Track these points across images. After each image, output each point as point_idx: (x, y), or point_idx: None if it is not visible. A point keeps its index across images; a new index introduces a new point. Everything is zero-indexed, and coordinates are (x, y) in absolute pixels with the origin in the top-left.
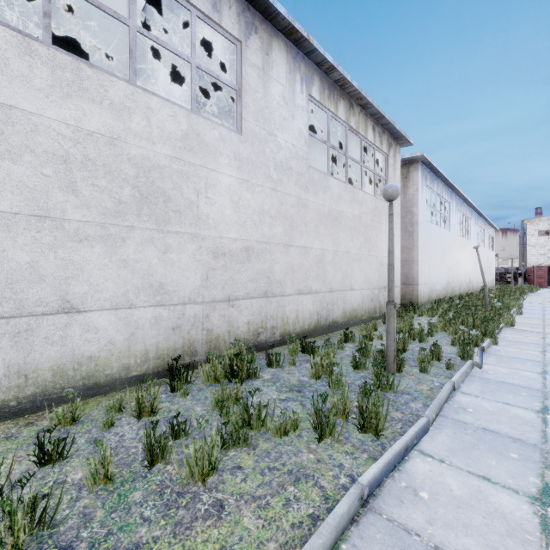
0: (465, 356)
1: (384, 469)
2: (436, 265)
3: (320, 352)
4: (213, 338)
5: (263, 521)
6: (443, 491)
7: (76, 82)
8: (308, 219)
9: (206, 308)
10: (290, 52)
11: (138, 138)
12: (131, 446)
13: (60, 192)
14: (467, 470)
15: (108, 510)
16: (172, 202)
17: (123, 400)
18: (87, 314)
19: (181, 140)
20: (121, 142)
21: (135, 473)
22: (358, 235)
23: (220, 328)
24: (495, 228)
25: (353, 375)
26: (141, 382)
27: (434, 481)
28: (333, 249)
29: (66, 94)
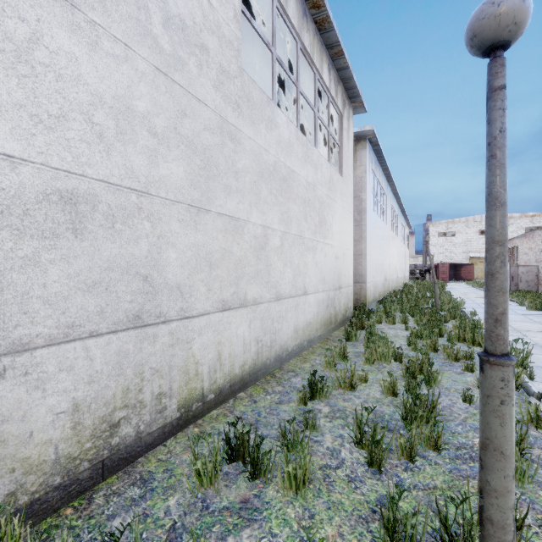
0: None
1: None
2: (379, 260)
3: (278, 479)
4: None
5: None
6: None
7: None
8: (241, 167)
9: None
10: None
11: None
12: None
13: None
14: None
15: None
16: None
17: None
18: None
19: None
20: None
21: None
22: (313, 212)
23: None
24: (410, 227)
25: None
26: None
27: None
28: (281, 229)
29: None
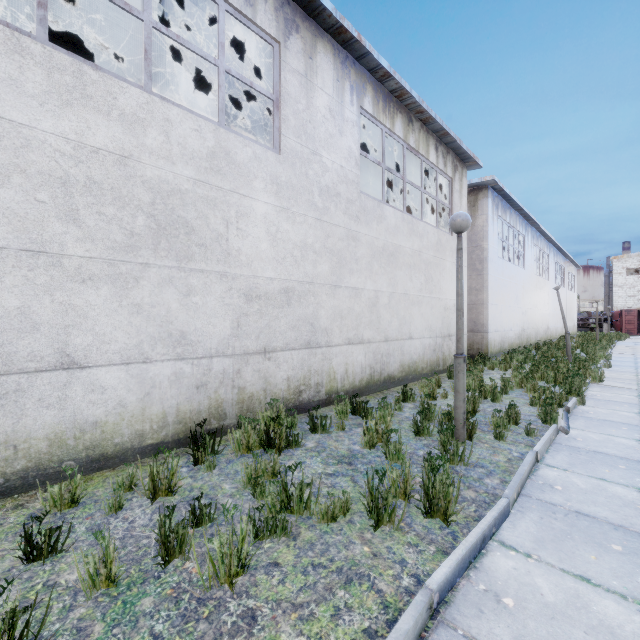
0: (548, 419)
1: (457, 568)
2: (509, 308)
3: (375, 415)
4: (246, 397)
5: (306, 638)
6: (532, 596)
7: (77, 88)
8: (360, 255)
9: (237, 362)
10: (338, 56)
11: (155, 157)
12: (143, 535)
13: (58, 221)
14: (560, 567)
15: (109, 624)
16: (196, 234)
17: (134, 475)
18: (91, 370)
19: (207, 159)
20: (134, 161)
21: (145, 573)
22: (418, 273)
23: (254, 386)
24: (576, 265)
25: (414, 442)
26: (156, 455)
27: (520, 583)
28: (389, 291)
29: (65, 103)
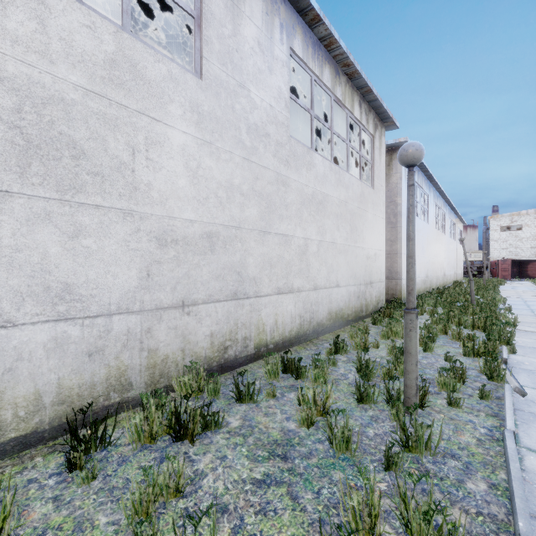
0: (494, 375)
1: None
2: (417, 258)
3: (309, 375)
4: (158, 361)
5: None
6: None
7: None
8: (290, 201)
9: (147, 319)
10: None
11: (21, 48)
12: None
13: None
14: None
15: None
16: (87, 159)
17: None
18: None
19: (104, 67)
20: None
21: None
22: (345, 223)
23: (169, 346)
24: (464, 222)
25: (359, 414)
26: None
27: None
28: (318, 239)
29: None
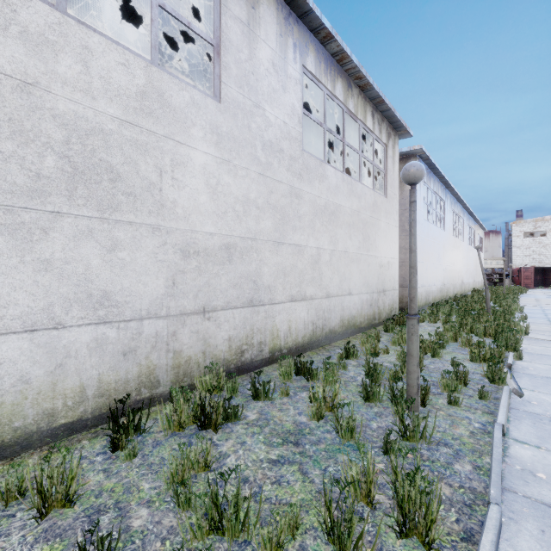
0: (495, 378)
1: None
2: (433, 266)
3: (320, 377)
4: (182, 361)
5: None
6: None
7: None
8: (303, 212)
9: (173, 324)
10: (281, 11)
11: (69, 88)
12: None
13: None
14: None
15: None
16: (122, 181)
17: (24, 478)
18: None
19: (136, 99)
20: (41, 90)
21: None
22: (357, 232)
23: (192, 348)
24: (484, 229)
25: (365, 410)
26: (47, 456)
27: None
28: (330, 248)
29: None
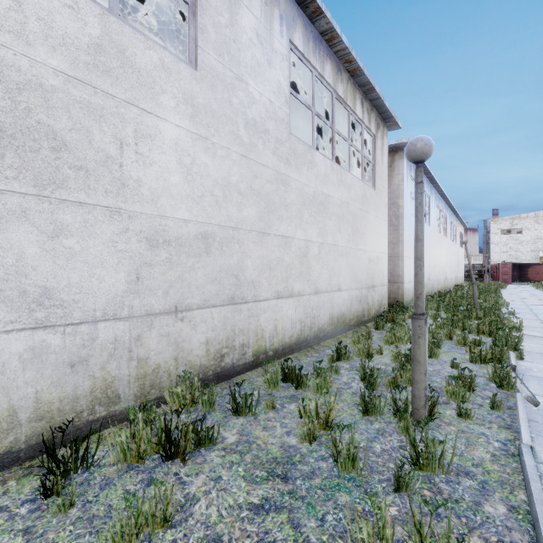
0: (503, 383)
1: None
2: None
3: (311, 385)
4: (149, 370)
5: None
6: None
7: None
8: (290, 201)
9: (137, 326)
10: None
11: None
12: None
13: None
14: None
15: None
16: (69, 151)
17: None
18: None
19: (89, 52)
20: None
21: None
22: (346, 225)
23: (161, 355)
24: (465, 225)
25: (364, 427)
26: None
27: None
28: (319, 241)
29: None
